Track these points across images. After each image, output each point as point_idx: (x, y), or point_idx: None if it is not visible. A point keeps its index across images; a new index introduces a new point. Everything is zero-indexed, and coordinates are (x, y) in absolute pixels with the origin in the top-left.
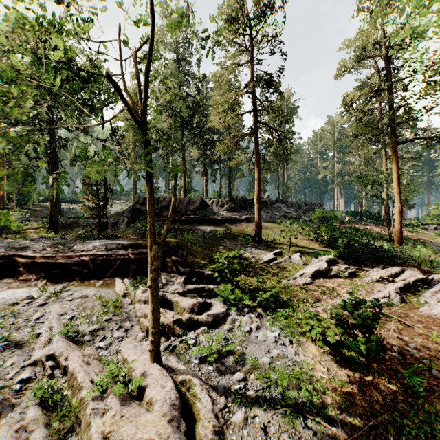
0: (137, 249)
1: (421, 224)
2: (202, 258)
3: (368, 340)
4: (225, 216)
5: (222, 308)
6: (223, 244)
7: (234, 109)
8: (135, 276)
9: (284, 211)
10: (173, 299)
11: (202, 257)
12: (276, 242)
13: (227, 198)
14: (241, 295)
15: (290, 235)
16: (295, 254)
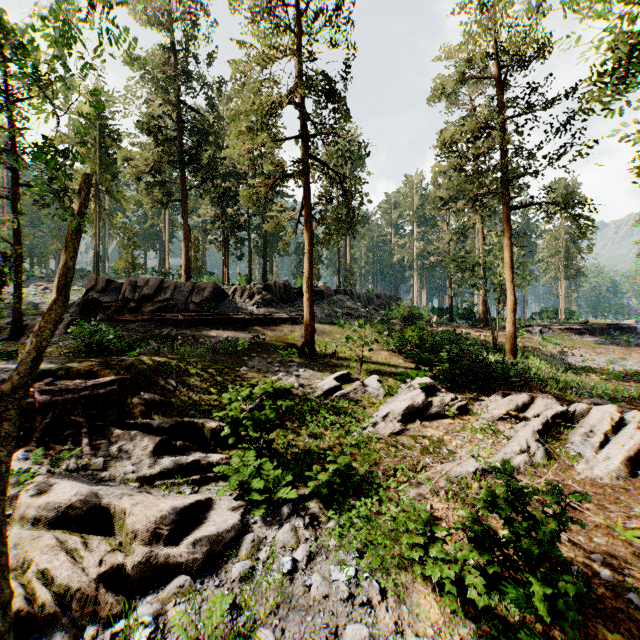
0: (62, 380)
1: (526, 326)
2: (206, 391)
3: (545, 580)
4: (256, 313)
5: (233, 511)
6: (248, 363)
7: (267, 125)
8: (47, 442)
9: (349, 306)
10: (115, 505)
11: (206, 390)
12: (339, 356)
13: (259, 284)
14: (276, 472)
15: (362, 345)
16: (370, 376)
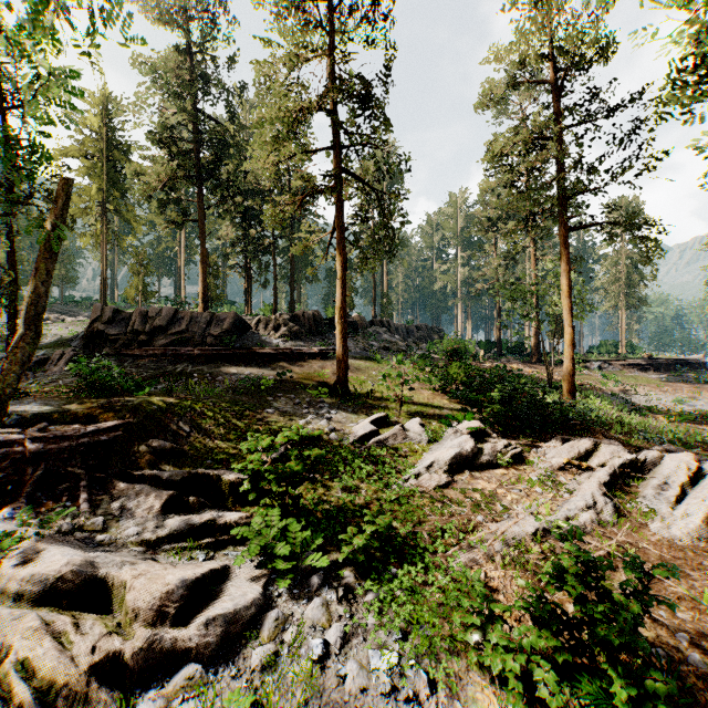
0: (58, 425)
1: (583, 361)
2: (224, 437)
3: (628, 672)
4: (282, 347)
5: (254, 582)
6: (272, 404)
7: (294, 134)
8: (39, 498)
9: (386, 339)
10: (114, 576)
11: (224, 435)
12: (376, 396)
13: (285, 314)
14: (305, 534)
15: (401, 384)
16: (411, 419)
